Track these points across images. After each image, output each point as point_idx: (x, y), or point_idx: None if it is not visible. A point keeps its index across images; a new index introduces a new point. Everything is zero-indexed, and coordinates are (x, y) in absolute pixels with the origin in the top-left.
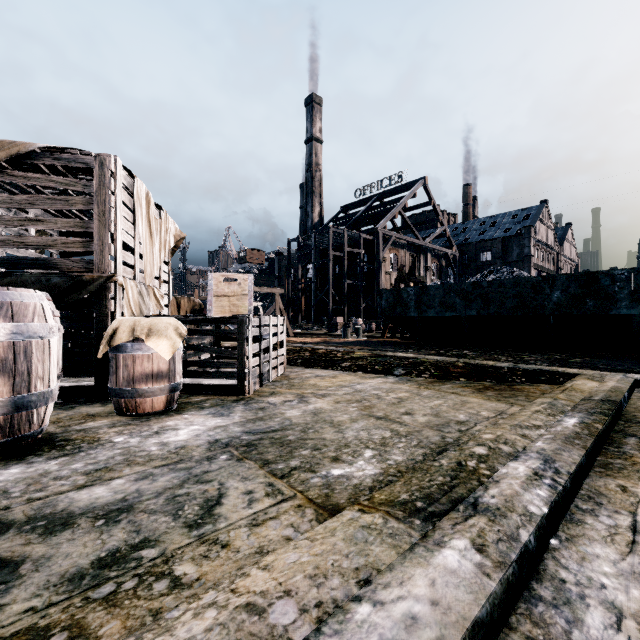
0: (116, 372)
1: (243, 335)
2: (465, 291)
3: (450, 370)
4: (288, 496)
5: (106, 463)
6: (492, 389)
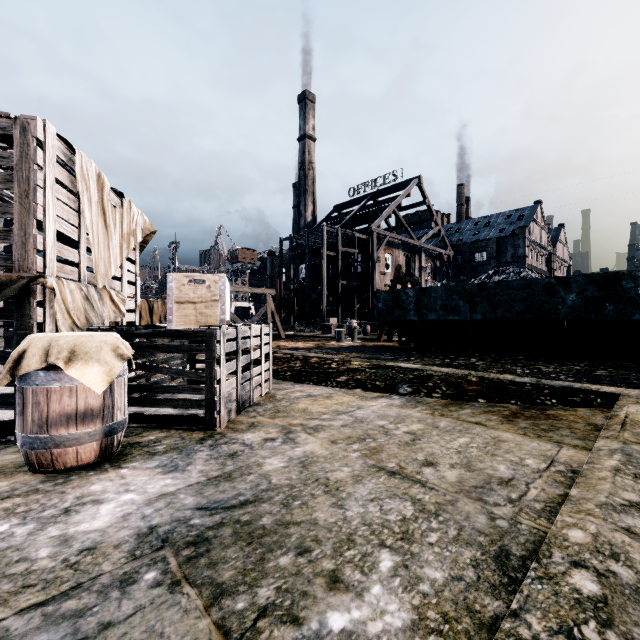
0: (23, 412)
1: (213, 353)
2: (470, 293)
3: (464, 387)
4: None
5: None
6: (522, 416)
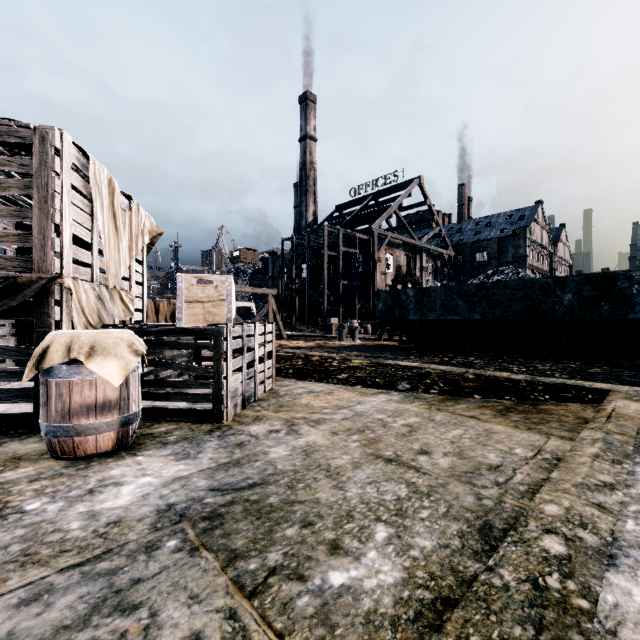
0: (47, 403)
1: (220, 349)
2: (468, 293)
3: (461, 384)
4: None
5: None
6: (515, 411)
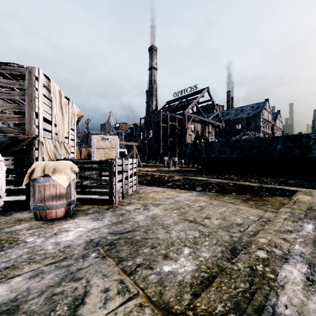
0: (34, 194)
1: (112, 170)
2: (231, 144)
3: (226, 188)
4: (133, 294)
5: (14, 261)
6: (251, 200)
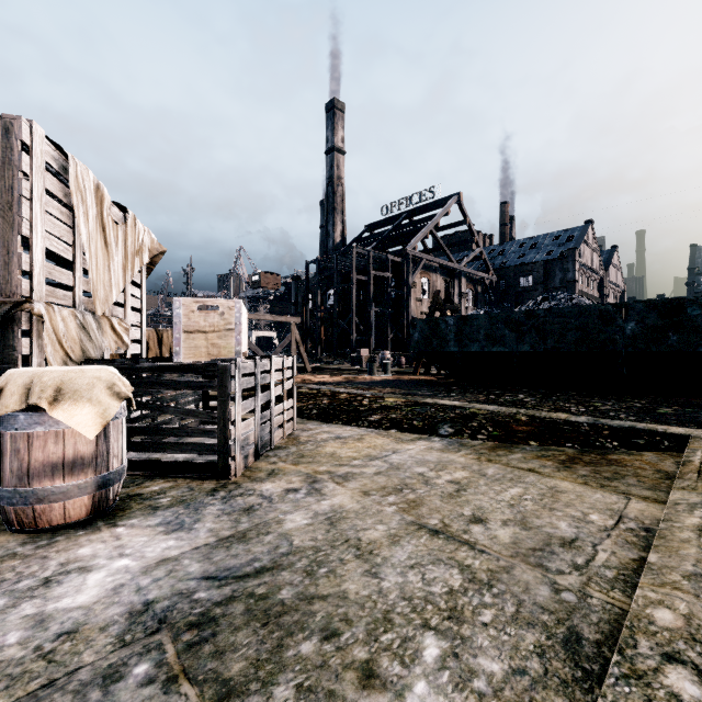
0: None
1: (226, 390)
2: (516, 321)
3: (513, 428)
4: None
5: None
6: (581, 462)
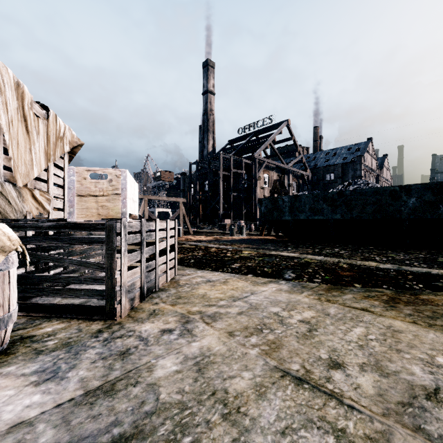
0: None
1: (113, 244)
2: (331, 199)
3: (339, 273)
4: None
5: None
6: (401, 301)
